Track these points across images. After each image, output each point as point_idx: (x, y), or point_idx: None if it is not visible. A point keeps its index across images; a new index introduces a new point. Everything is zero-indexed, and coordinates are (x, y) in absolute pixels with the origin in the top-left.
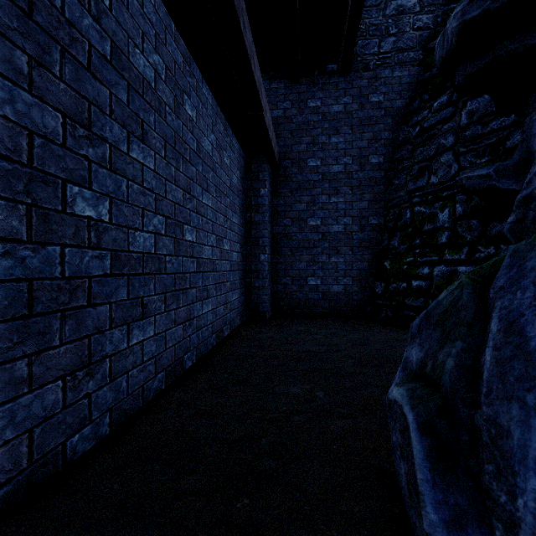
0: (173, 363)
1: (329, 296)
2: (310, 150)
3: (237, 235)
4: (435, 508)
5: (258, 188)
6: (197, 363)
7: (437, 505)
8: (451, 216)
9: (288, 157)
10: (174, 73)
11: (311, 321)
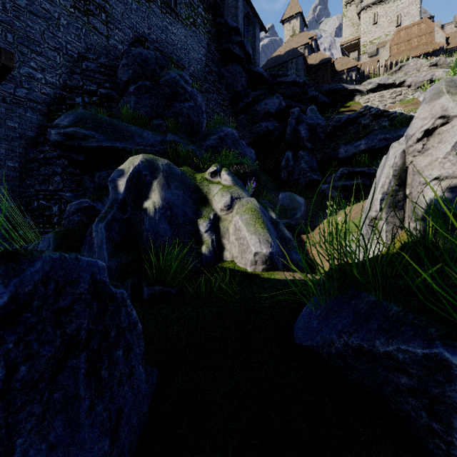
0: None
1: None
2: None
3: None
4: None
5: None
6: None
7: None
8: (60, 209)
9: None
10: None
11: None
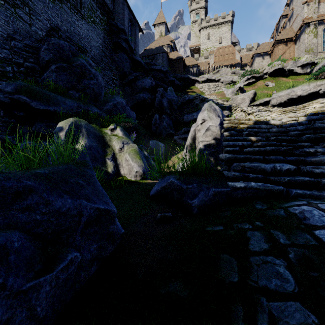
0: None
1: None
2: None
3: None
4: None
5: None
6: None
7: None
8: None
9: None
10: None
11: None
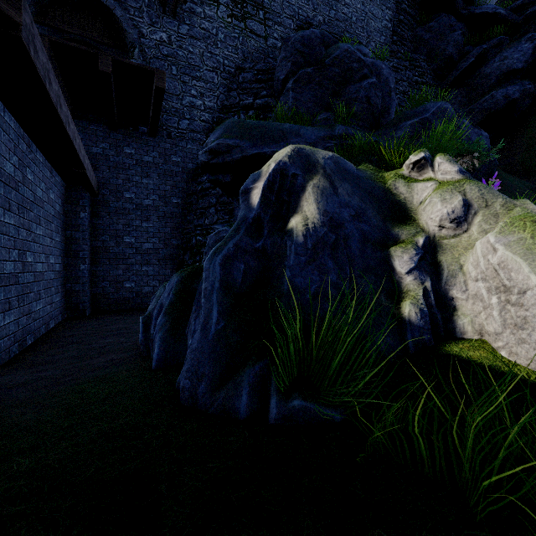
0: (22, 339)
1: (142, 295)
2: (126, 185)
3: (59, 250)
4: (142, 337)
5: (78, 212)
6: (35, 342)
7: (143, 336)
8: None
9: (107, 187)
10: (22, 159)
11: (126, 313)
